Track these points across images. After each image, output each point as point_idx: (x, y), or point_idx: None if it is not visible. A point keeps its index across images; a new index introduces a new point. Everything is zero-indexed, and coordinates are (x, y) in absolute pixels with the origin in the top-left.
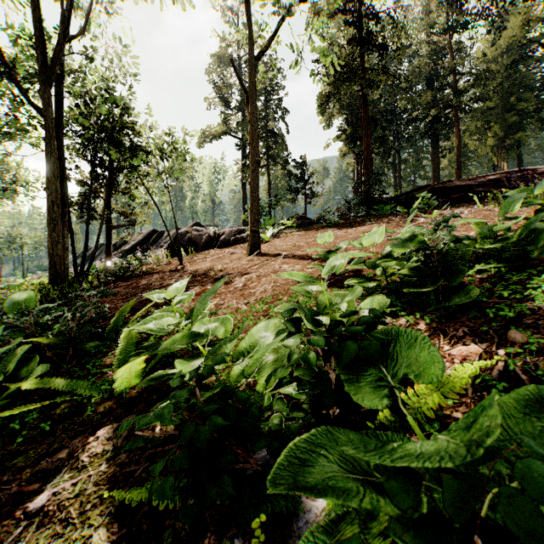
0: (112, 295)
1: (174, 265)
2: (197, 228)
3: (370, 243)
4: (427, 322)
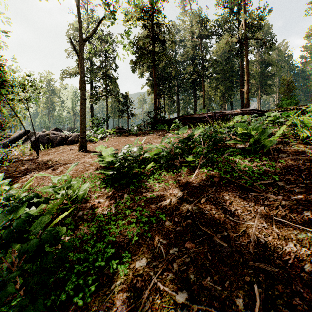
0: None
1: (33, 156)
2: (54, 132)
3: (106, 154)
4: (110, 191)
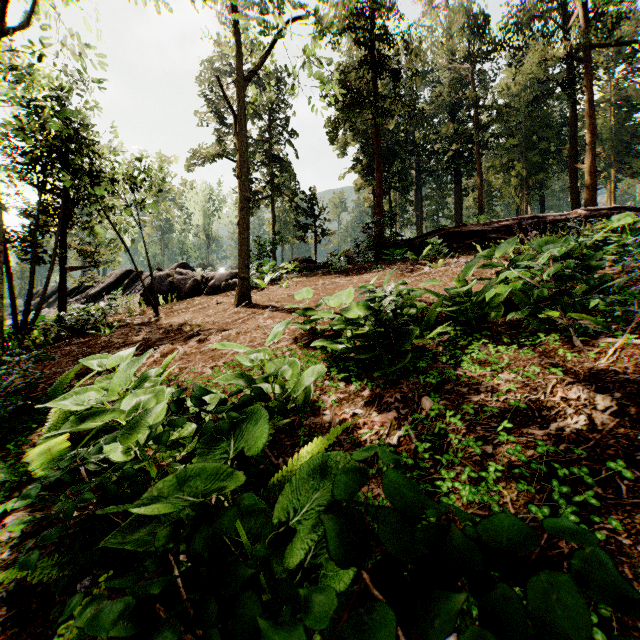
0: (51, 359)
1: (148, 317)
2: (181, 270)
3: (335, 305)
4: (369, 389)
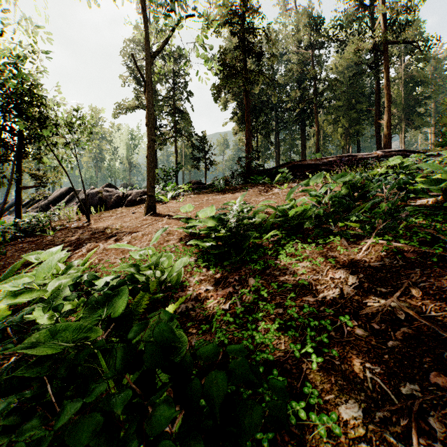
0: (4, 254)
1: (82, 222)
2: (108, 189)
3: (203, 216)
4: (219, 273)
